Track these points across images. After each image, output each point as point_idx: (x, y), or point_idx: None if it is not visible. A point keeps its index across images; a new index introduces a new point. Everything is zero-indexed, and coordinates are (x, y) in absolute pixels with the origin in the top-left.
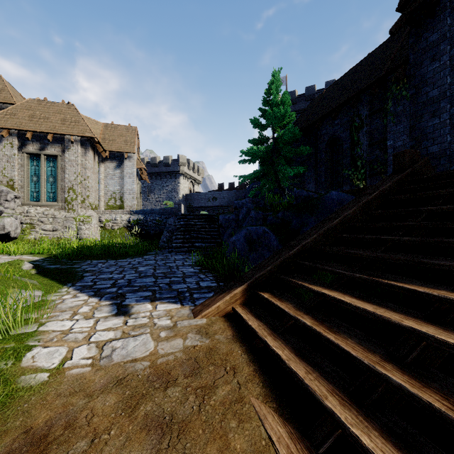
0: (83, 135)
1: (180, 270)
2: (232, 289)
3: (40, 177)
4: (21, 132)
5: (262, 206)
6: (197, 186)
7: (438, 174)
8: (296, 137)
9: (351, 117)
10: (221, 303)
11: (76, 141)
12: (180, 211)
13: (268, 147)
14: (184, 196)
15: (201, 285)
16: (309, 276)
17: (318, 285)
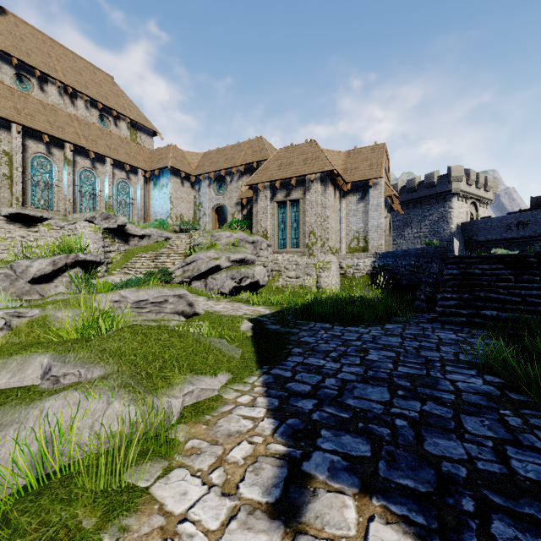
0: (322, 170)
1: (448, 378)
2: None
3: (286, 224)
4: (272, 183)
5: None
6: (484, 209)
7: None
8: None
9: None
10: None
11: (316, 179)
12: (451, 252)
13: None
14: (458, 226)
15: (513, 468)
16: None
17: None
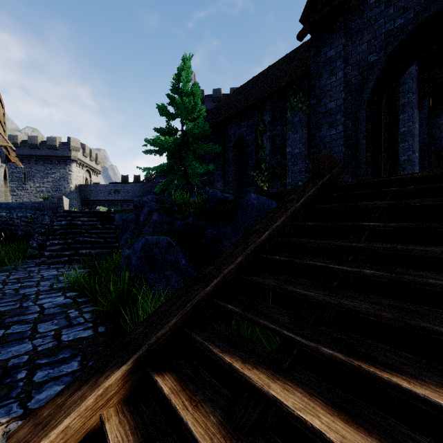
0: None
1: (38, 303)
2: (103, 373)
3: None
4: None
5: (168, 205)
6: (95, 177)
7: (358, 182)
8: (206, 133)
9: (256, 121)
10: (74, 417)
11: None
12: (61, 207)
13: (176, 140)
14: (77, 186)
15: (62, 339)
16: (233, 318)
17: (257, 364)
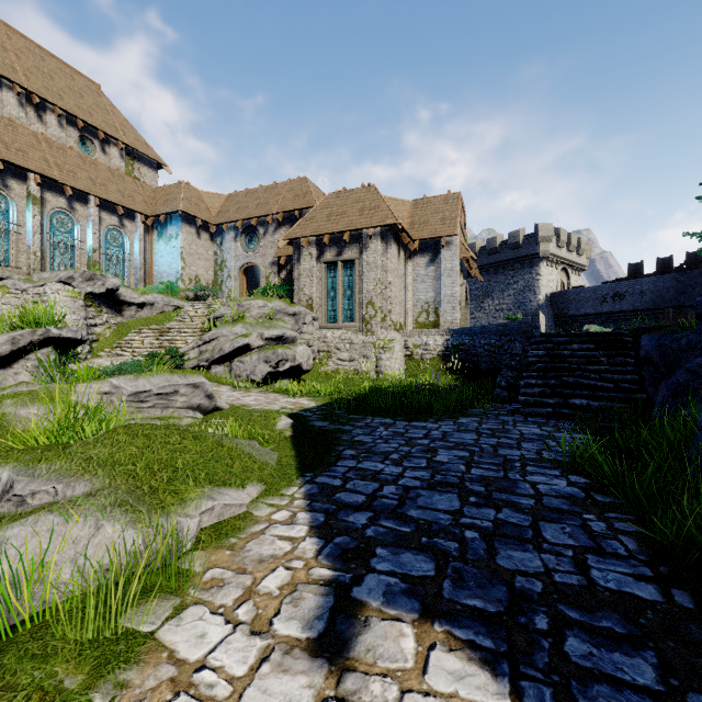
0: (383, 223)
1: (529, 480)
2: None
3: (337, 291)
4: (319, 238)
5: None
6: (576, 277)
7: None
8: None
9: None
10: None
11: (375, 235)
12: (536, 329)
13: None
14: (547, 297)
15: (593, 579)
16: None
17: None
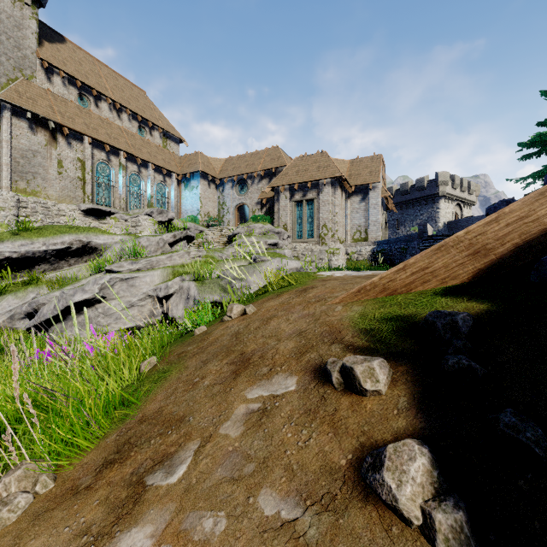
0: (333, 176)
1: None
2: None
3: (303, 219)
4: (291, 186)
5: None
6: (468, 210)
7: None
8: None
9: None
10: None
11: (327, 183)
12: (425, 233)
13: None
14: (445, 224)
15: None
16: None
17: None
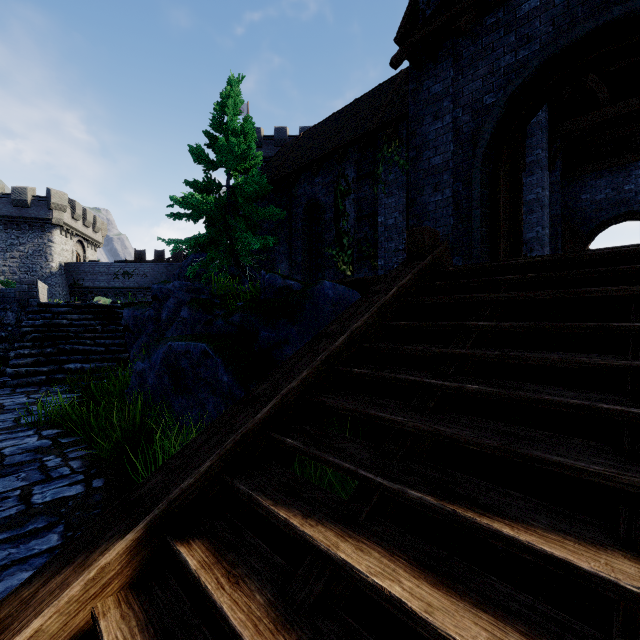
0: None
1: None
2: (97, 547)
3: None
4: None
5: (205, 296)
6: (93, 251)
7: (467, 267)
8: (263, 191)
9: (336, 177)
10: (50, 615)
11: None
12: (35, 298)
13: (219, 200)
14: (62, 266)
15: (33, 502)
16: (295, 457)
17: (324, 518)
